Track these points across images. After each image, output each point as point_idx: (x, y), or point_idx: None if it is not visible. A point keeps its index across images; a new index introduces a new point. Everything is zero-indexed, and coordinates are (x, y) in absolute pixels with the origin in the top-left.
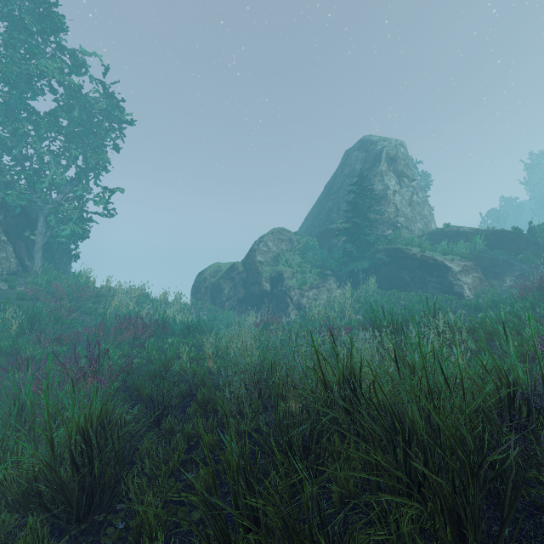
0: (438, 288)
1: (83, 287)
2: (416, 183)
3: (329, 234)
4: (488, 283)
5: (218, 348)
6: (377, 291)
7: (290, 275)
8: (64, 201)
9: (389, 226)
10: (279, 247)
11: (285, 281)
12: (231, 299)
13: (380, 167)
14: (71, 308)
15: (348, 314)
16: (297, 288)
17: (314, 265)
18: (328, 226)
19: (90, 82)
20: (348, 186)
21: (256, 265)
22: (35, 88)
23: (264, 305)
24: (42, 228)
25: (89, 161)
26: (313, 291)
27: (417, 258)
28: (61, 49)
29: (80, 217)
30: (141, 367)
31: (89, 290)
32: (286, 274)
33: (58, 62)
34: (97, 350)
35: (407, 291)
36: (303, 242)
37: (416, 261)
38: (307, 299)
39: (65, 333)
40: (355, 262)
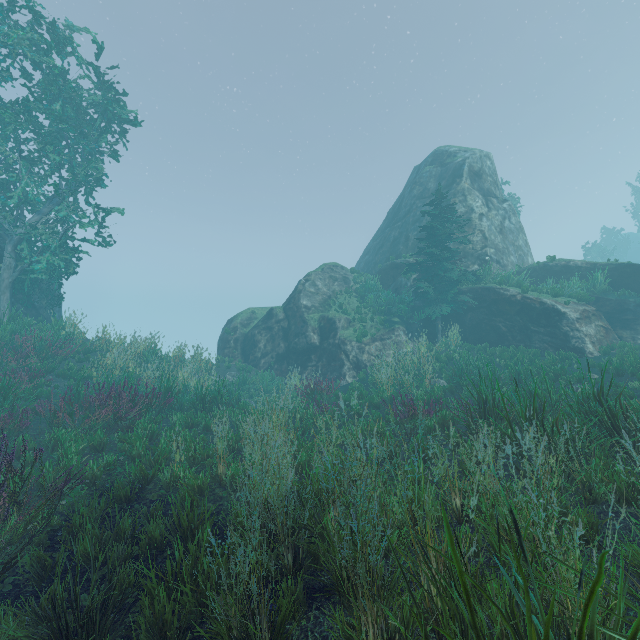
0: (547, 341)
1: (61, 341)
2: (508, 204)
3: (395, 270)
4: (616, 335)
5: (238, 436)
6: (461, 344)
7: (345, 324)
8: (43, 224)
9: (475, 260)
10: (330, 288)
11: (338, 332)
12: (268, 355)
13: (461, 183)
14: (42, 370)
15: (427, 378)
16: (354, 341)
17: (376, 311)
18: (394, 261)
19: (78, 65)
20: (418, 210)
21: (300, 311)
22: (2, 72)
23: (311, 363)
24: (10, 260)
25: (77, 171)
26: (375, 345)
27: (517, 301)
28: (36, 18)
29: (62, 245)
30: (116, 468)
31: (77, 343)
32: (339, 322)
33: (32, 36)
34: (53, 439)
35: (503, 345)
36: (361, 282)
37: (516, 305)
38: (368, 356)
39: (7, 412)
40: (432, 306)
